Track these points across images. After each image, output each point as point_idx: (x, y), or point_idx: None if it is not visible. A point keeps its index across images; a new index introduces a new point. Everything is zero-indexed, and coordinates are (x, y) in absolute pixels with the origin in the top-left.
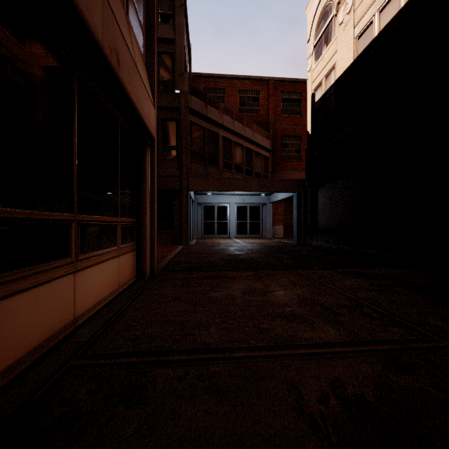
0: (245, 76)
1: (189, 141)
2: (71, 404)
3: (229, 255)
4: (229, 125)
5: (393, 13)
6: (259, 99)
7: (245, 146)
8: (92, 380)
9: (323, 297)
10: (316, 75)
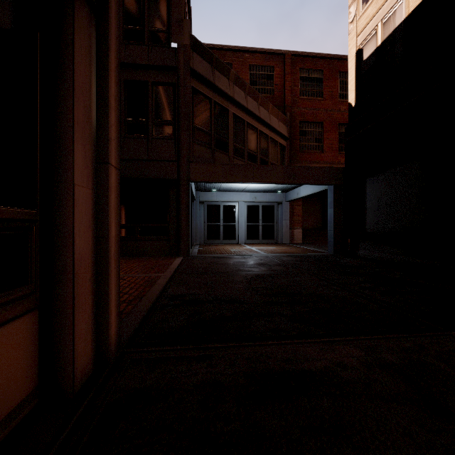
0: (257, 48)
1: (191, 114)
2: None
3: (258, 276)
4: (241, 101)
5: None
6: (274, 77)
7: (259, 130)
8: None
9: None
10: (366, 22)
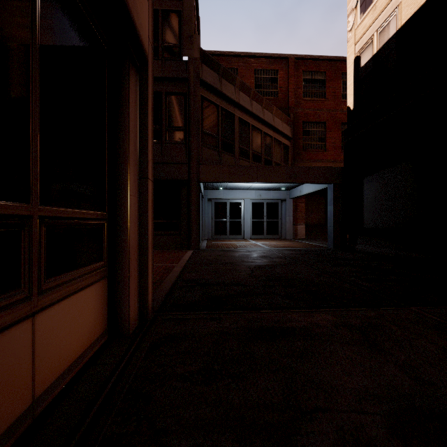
0: (262, 53)
1: (200, 120)
2: None
3: (260, 266)
4: (246, 105)
5: None
6: (278, 80)
7: (263, 132)
8: None
9: None
10: (363, 32)
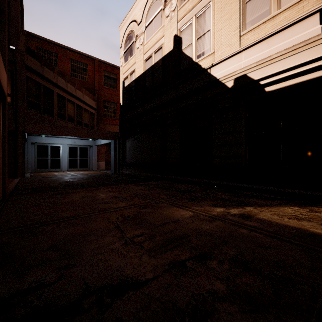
0: (76, 50)
1: (25, 92)
2: (1, 243)
3: (66, 181)
4: (63, 86)
5: (159, 58)
6: (87, 70)
7: (76, 103)
8: (6, 236)
9: (123, 194)
10: (125, 71)
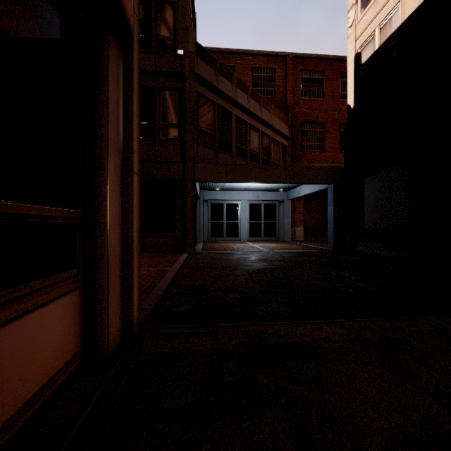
0: (259, 51)
1: (195, 117)
2: None
3: (259, 270)
4: (244, 103)
5: None
6: (276, 78)
7: (261, 131)
8: None
9: None
10: (364, 27)
